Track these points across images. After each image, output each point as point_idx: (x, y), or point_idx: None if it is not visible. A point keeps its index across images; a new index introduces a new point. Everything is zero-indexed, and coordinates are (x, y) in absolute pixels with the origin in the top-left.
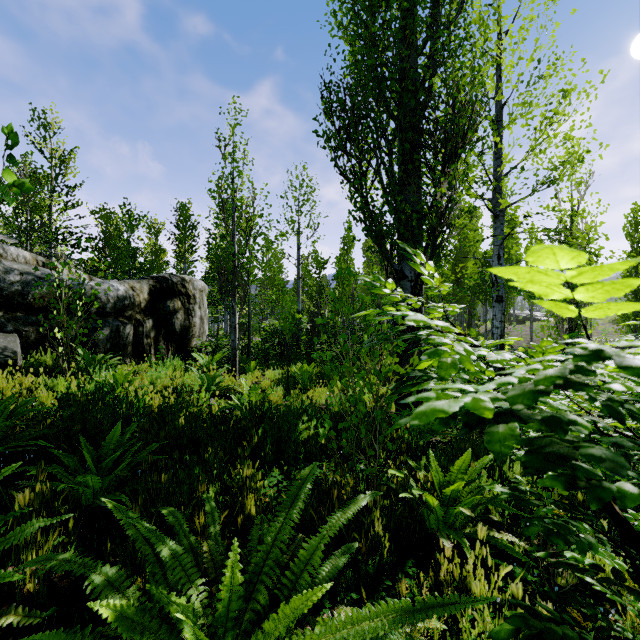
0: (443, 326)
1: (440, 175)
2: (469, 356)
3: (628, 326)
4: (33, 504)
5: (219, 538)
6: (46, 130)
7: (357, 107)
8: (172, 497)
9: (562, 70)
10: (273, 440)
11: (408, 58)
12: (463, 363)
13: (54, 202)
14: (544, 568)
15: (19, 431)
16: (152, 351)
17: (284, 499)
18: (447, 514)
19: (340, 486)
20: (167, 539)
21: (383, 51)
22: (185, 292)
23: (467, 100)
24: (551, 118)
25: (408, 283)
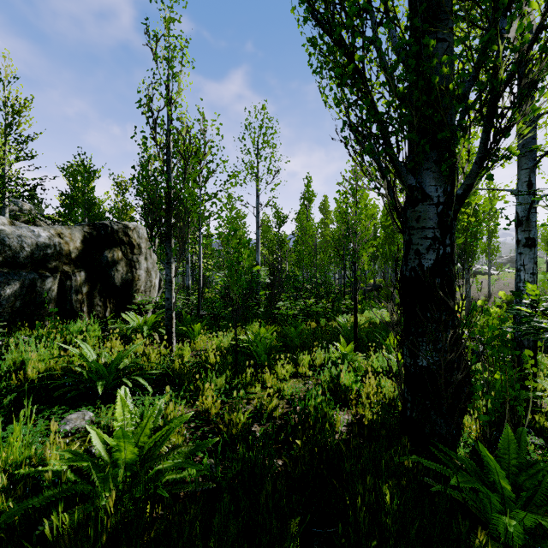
0: None
1: None
2: None
3: None
4: None
5: None
6: None
7: None
8: None
9: None
10: None
11: None
12: None
13: None
14: None
15: None
16: (84, 309)
17: None
18: None
19: None
20: None
21: None
22: (128, 241)
23: None
24: None
25: (431, 208)
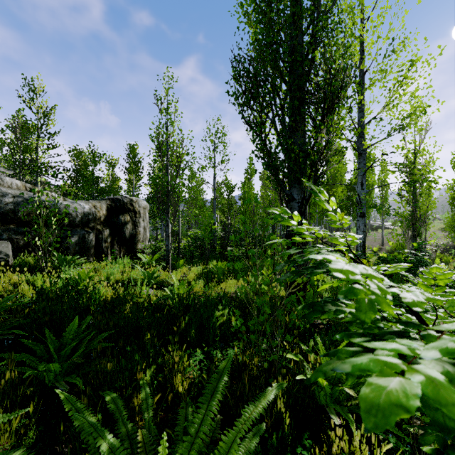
0: (368, 274)
1: (320, 124)
2: (384, 296)
3: (454, 233)
4: (5, 387)
5: (152, 423)
6: (34, 93)
7: (258, 74)
8: (116, 380)
9: (408, 46)
10: (196, 326)
11: (296, 37)
12: (381, 304)
13: (39, 144)
14: (412, 437)
15: (3, 320)
16: (109, 252)
17: (205, 391)
18: (333, 390)
19: (249, 369)
20: (106, 433)
21: (278, 31)
22: (133, 209)
23: (341, 68)
24: (401, 81)
25: (296, 204)
